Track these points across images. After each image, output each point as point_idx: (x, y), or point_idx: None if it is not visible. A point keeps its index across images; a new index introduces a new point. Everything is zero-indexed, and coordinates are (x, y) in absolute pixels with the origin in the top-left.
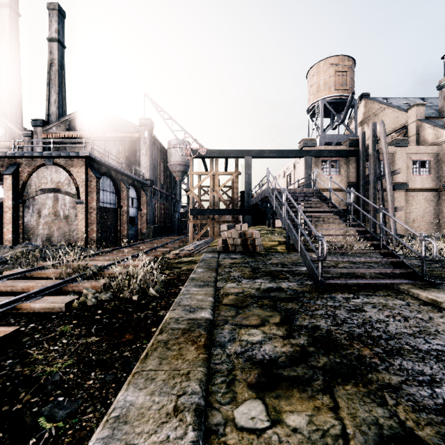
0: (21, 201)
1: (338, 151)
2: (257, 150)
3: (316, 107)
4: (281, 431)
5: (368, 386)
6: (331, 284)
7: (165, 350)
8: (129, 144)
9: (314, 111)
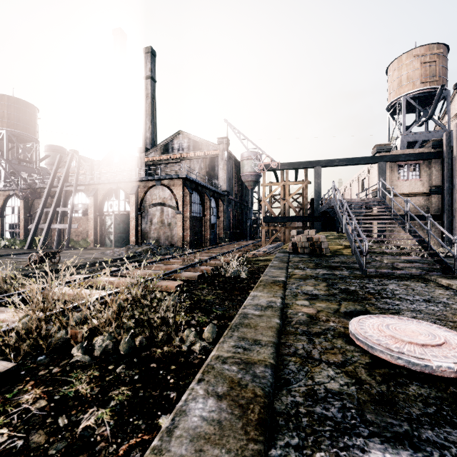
0: (140, 213)
1: (418, 154)
2: (327, 160)
3: (396, 104)
4: (313, 306)
5: (360, 303)
6: (373, 272)
7: (264, 286)
8: (209, 161)
9: (396, 108)
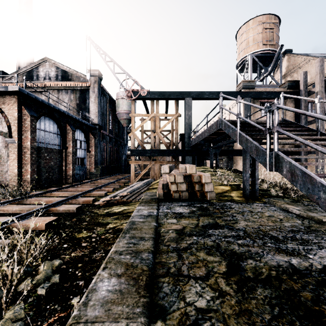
0: None
1: (277, 92)
2: (197, 92)
3: (245, 61)
4: None
5: None
6: None
7: None
8: (80, 93)
9: (242, 66)
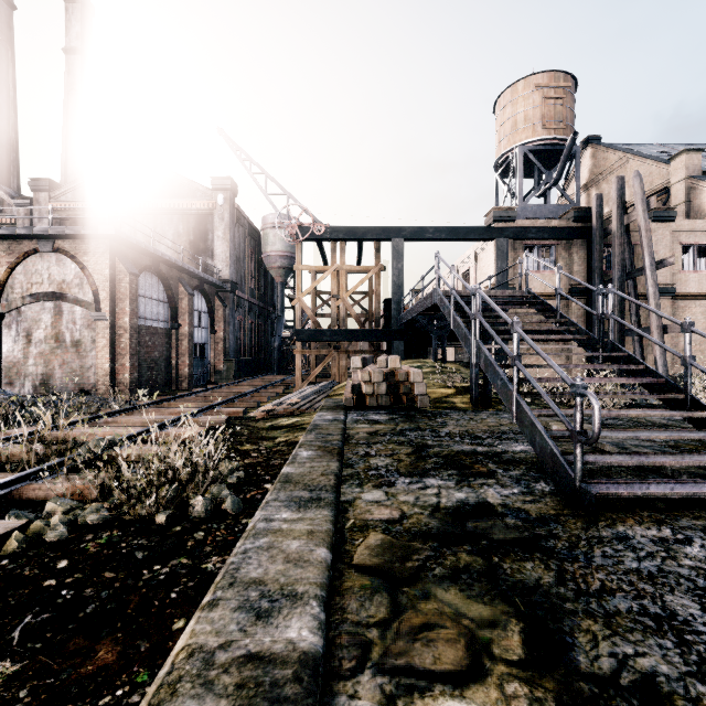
0: None
1: (555, 229)
2: (413, 227)
3: (510, 159)
4: None
5: None
6: (606, 496)
7: None
8: (196, 221)
9: (507, 167)
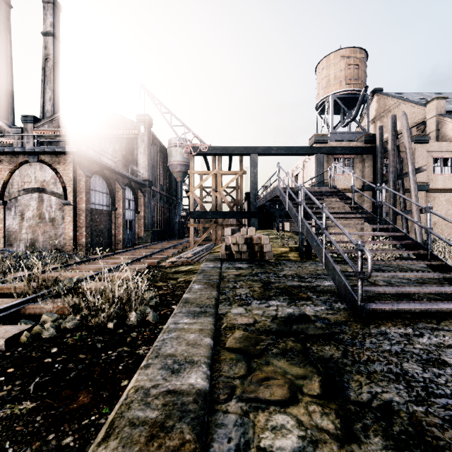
0: (1, 203)
1: (353, 147)
2: (264, 147)
3: (325, 103)
4: None
5: None
6: (375, 310)
7: None
8: (126, 142)
9: (323, 108)
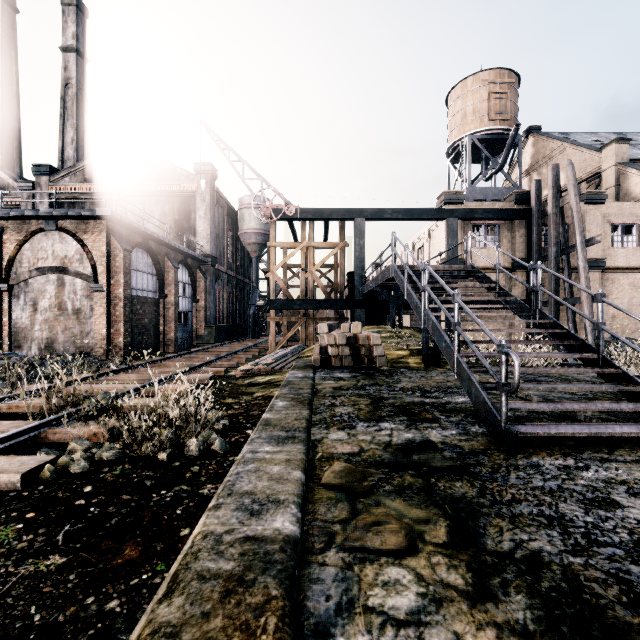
0: (6, 287)
1: (499, 210)
2: (374, 209)
3: (460, 147)
4: None
5: None
6: (525, 435)
7: None
8: (180, 203)
9: (457, 153)
